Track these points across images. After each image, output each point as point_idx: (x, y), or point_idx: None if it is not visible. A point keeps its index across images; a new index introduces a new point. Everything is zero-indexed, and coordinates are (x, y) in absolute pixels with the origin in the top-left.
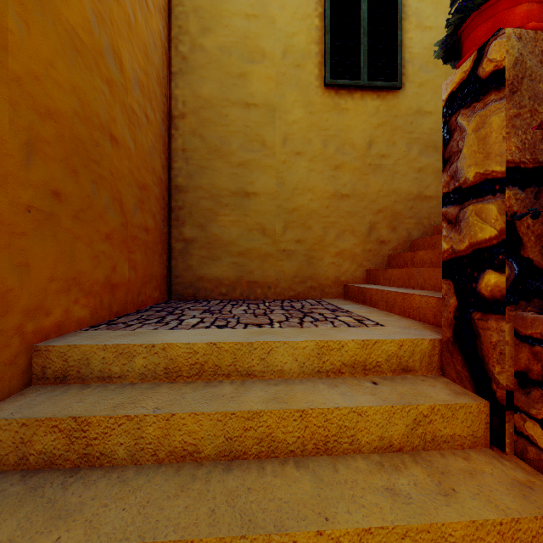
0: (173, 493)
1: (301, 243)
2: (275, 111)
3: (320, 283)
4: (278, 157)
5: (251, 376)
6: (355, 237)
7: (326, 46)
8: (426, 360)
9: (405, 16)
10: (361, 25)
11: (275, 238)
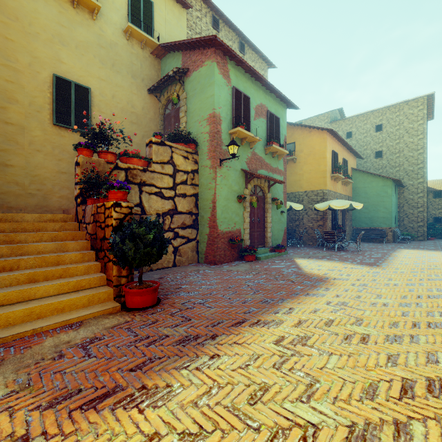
0: (1, 234)
1: (40, 191)
2: (24, 129)
3: (51, 209)
4: (27, 150)
5: (18, 222)
6: (69, 191)
7: (53, 108)
8: (71, 219)
9: (93, 105)
10: (72, 104)
11: (24, 187)
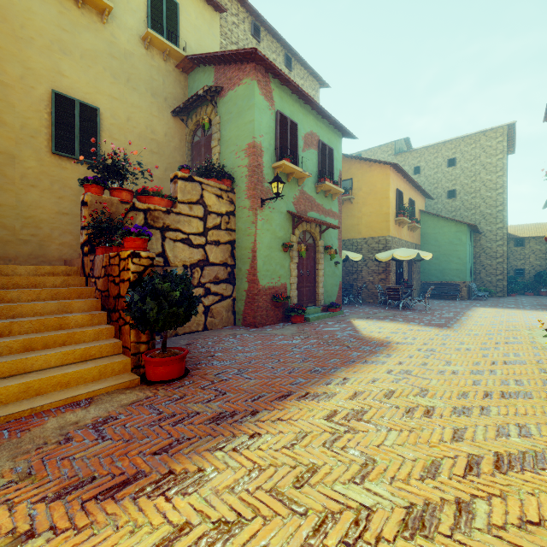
0: None
1: (35, 237)
2: (15, 159)
3: (49, 259)
4: (18, 185)
5: (8, 276)
6: (73, 236)
7: (52, 132)
8: (76, 272)
9: (103, 130)
10: (76, 128)
11: (15, 232)
